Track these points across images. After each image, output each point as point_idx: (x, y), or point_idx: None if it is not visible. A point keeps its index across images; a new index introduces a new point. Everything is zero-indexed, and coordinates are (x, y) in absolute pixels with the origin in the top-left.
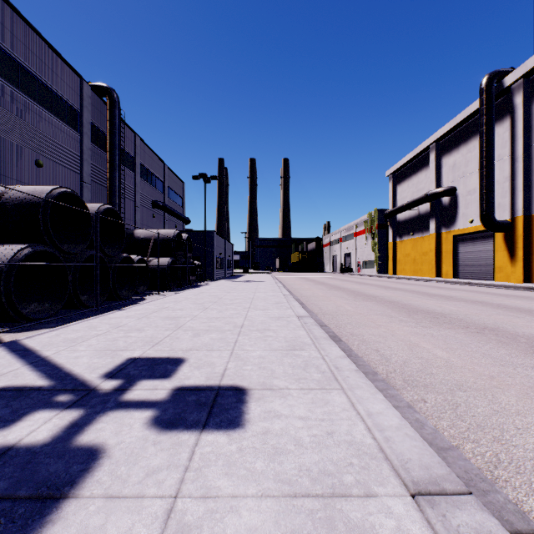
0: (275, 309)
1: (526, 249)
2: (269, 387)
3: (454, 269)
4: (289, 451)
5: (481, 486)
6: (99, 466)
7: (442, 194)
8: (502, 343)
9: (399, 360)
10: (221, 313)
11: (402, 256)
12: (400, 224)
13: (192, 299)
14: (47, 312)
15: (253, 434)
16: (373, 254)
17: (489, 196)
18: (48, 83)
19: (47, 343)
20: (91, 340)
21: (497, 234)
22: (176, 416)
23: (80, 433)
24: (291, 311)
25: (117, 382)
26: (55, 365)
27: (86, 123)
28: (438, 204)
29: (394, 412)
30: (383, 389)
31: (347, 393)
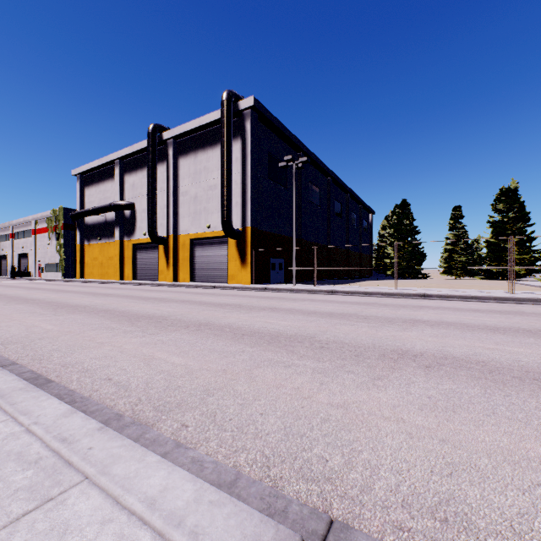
0: None
1: (175, 258)
2: None
3: (134, 272)
4: None
5: (3, 361)
6: None
7: (124, 207)
8: (102, 316)
9: (9, 336)
10: None
11: (91, 260)
12: (89, 227)
13: None
14: None
15: None
16: (59, 257)
17: (154, 217)
18: None
19: None
20: None
21: (161, 246)
22: None
23: None
24: None
25: None
26: None
27: None
28: (122, 214)
29: None
30: None
31: None
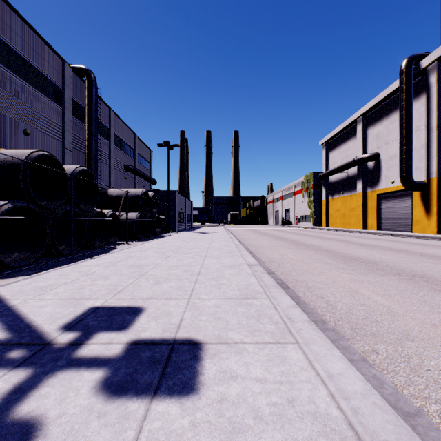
0: (228, 257)
1: (439, 205)
2: (224, 341)
3: (377, 222)
4: (248, 428)
5: None
6: None
7: (368, 159)
8: (434, 289)
9: (343, 307)
10: (180, 261)
11: (333, 211)
12: (332, 184)
13: (156, 248)
14: (27, 260)
15: (207, 402)
16: (309, 210)
17: (408, 161)
18: (35, 64)
19: (18, 291)
20: (59, 288)
21: (415, 192)
22: (127, 378)
23: (21, 401)
24: (242, 260)
25: (74, 335)
26: (18, 315)
27: (67, 98)
28: (364, 167)
29: (355, 373)
30: (334, 339)
31: (303, 348)
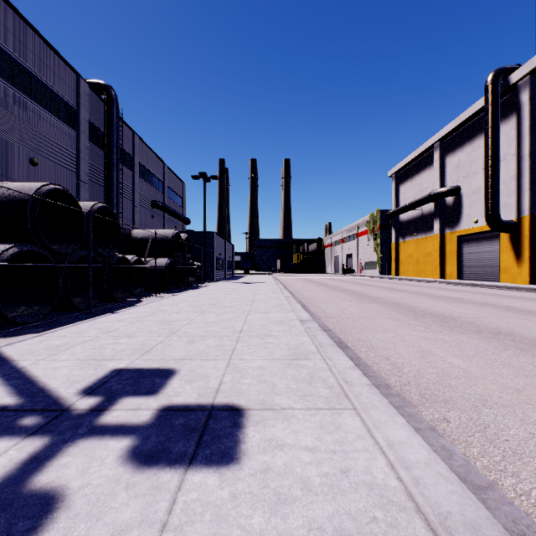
0: (277, 312)
1: (532, 249)
2: (269, 406)
3: (458, 270)
4: (295, 499)
5: None
6: (52, 523)
7: (446, 194)
8: (521, 350)
9: (412, 370)
10: (219, 316)
11: (405, 257)
12: (403, 224)
13: (190, 301)
14: (35, 315)
15: (250, 472)
16: (375, 255)
17: (494, 195)
18: (44, 79)
19: (27, 351)
20: (76, 347)
21: (503, 234)
22: (158, 447)
23: (38, 471)
24: (293, 314)
25: (95, 400)
26: (29, 377)
27: (83, 120)
28: (442, 203)
29: (419, 441)
30: (399, 406)
31: (361, 414)
